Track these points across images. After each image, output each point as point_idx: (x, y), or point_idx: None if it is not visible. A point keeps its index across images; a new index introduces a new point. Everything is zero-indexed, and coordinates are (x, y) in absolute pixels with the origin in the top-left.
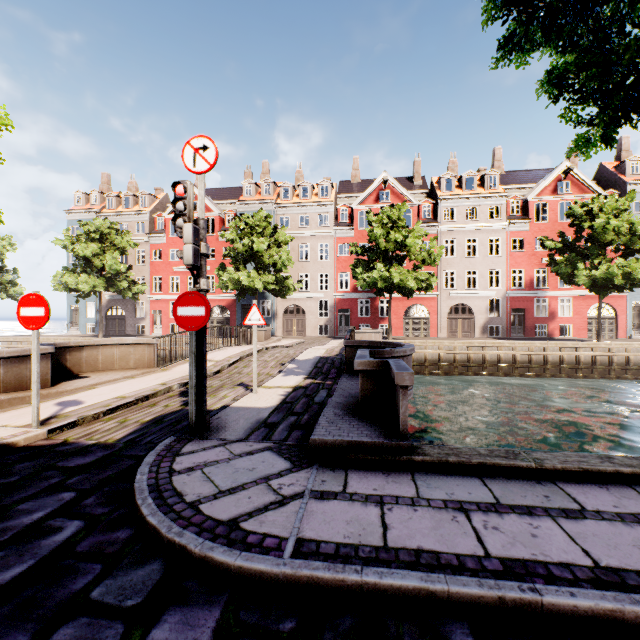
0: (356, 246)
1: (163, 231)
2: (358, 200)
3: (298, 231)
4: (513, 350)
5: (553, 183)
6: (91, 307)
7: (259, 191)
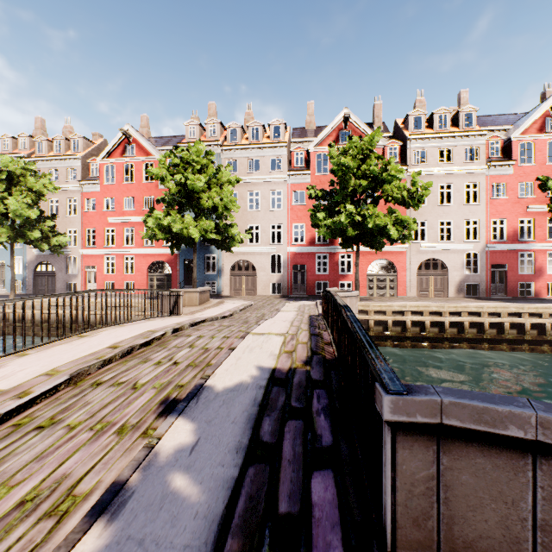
0: (315, 189)
1: (97, 178)
2: (315, 141)
3: (247, 176)
4: (521, 317)
5: (540, 120)
6: (18, 263)
7: (204, 134)
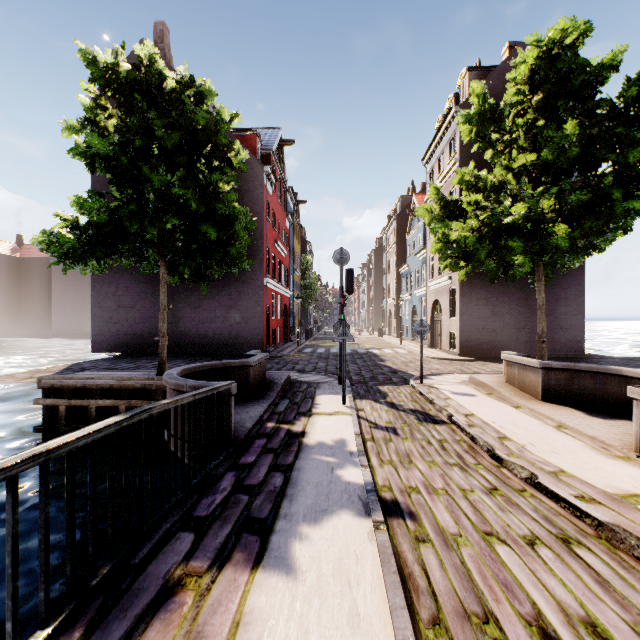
0: None
1: None
2: None
3: None
4: None
5: None
6: None
7: None
